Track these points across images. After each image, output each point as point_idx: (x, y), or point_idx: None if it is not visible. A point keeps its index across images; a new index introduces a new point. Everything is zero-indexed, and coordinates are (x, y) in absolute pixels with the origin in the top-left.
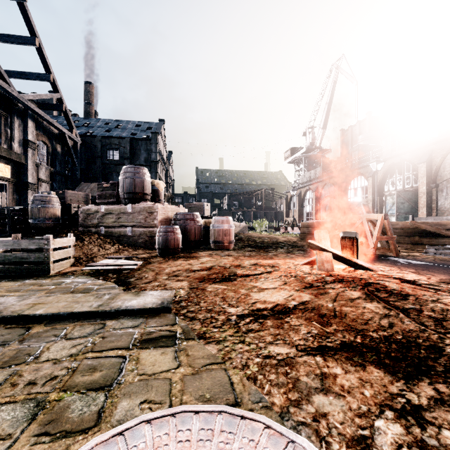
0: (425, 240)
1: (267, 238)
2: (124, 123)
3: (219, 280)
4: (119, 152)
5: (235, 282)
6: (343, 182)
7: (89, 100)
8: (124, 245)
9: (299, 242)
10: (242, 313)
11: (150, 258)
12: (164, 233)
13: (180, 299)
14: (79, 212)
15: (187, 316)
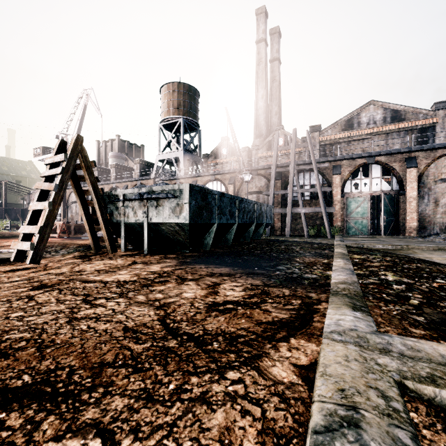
0: None
1: (8, 234)
2: None
3: None
4: None
5: None
6: None
7: None
8: None
9: None
10: None
11: None
12: None
13: None
14: None
15: None
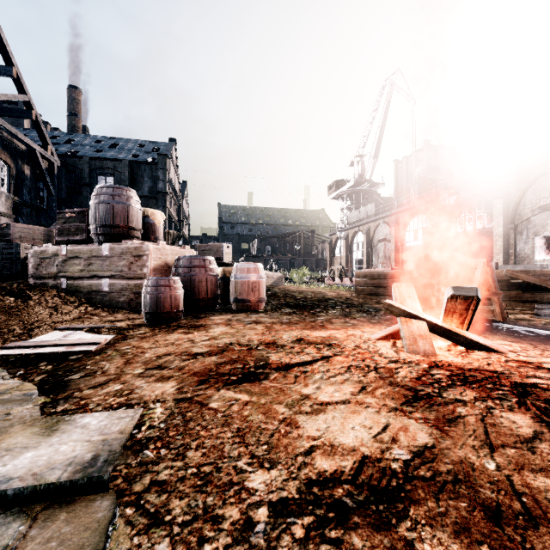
0: (525, 295)
1: (310, 292)
2: (122, 142)
3: (235, 379)
4: (115, 178)
5: (266, 383)
6: (400, 222)
7: (75, 111)
8: (97, 305)
9: (354, 299)
10: (284, 497)
11: (130, 328)
12: (153, 288)
13: (147, 437)
14: (29, 256)
15: (143, 508)
